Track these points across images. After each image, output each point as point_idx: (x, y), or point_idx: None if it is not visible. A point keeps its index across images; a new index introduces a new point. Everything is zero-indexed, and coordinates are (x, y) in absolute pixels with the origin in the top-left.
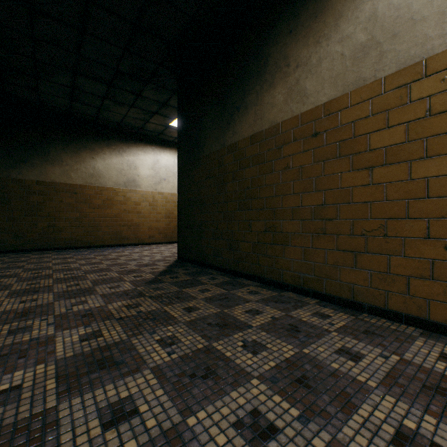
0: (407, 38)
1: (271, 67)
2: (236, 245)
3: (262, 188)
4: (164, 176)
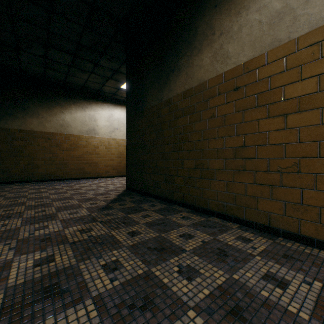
0: (319, 3)
1: (199, 36)
2: (171, 179)
3: (192, 133)
4: (117, 126)
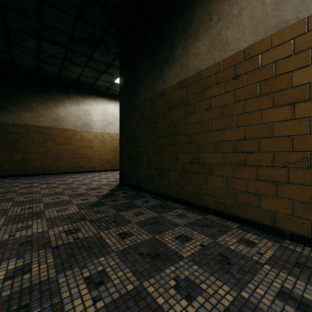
0: None
1: (195, 23)
2: (165, 173)
3: (188, 126)
4: (111, 120)
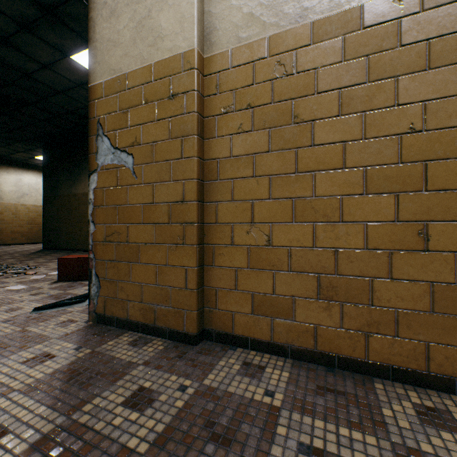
0: None
1: None
2: (77, 238)
3: (87, 215)
4: (27, 191)
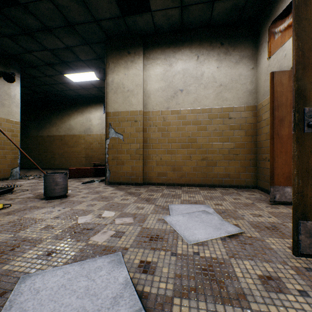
0: (73, 131)
1: (53, 122)
2: (43, 161)
3: (51, 148)
4: None
